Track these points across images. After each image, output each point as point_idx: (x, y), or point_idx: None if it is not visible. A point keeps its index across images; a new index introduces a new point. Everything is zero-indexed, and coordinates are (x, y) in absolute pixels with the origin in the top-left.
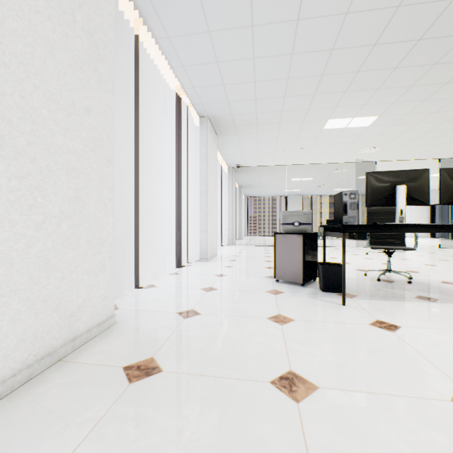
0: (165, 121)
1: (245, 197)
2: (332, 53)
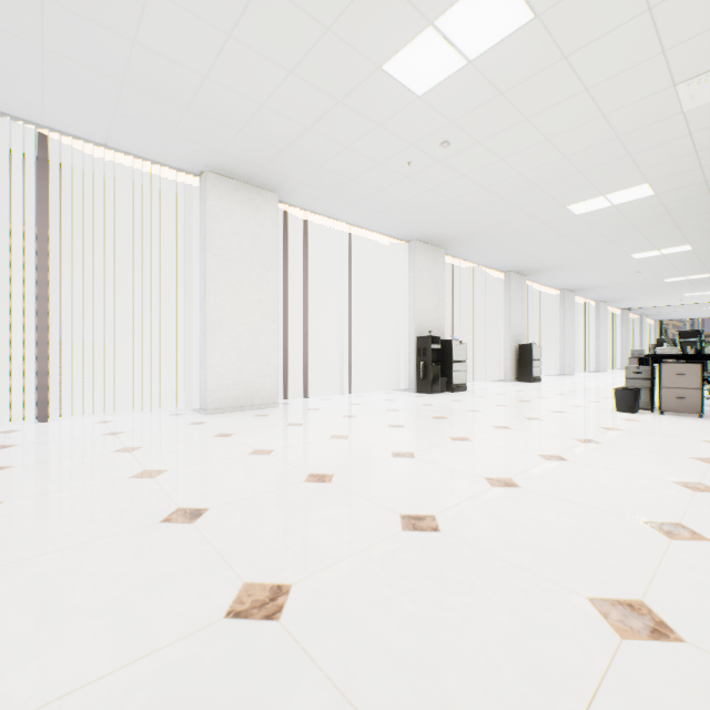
0: (574, 304)
1: (653, 322)
2: (655, 290)
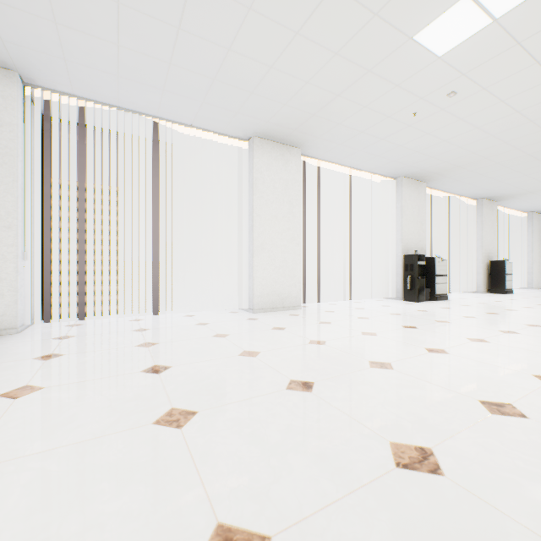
0: None
1: None
2: None
